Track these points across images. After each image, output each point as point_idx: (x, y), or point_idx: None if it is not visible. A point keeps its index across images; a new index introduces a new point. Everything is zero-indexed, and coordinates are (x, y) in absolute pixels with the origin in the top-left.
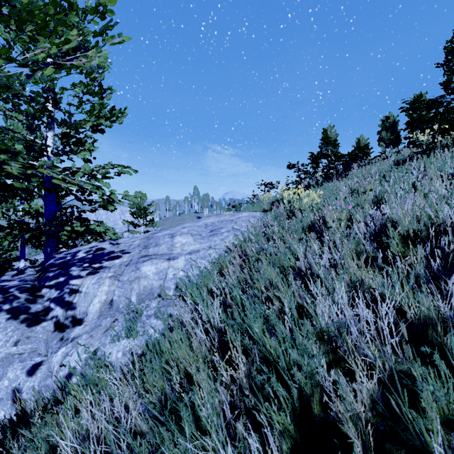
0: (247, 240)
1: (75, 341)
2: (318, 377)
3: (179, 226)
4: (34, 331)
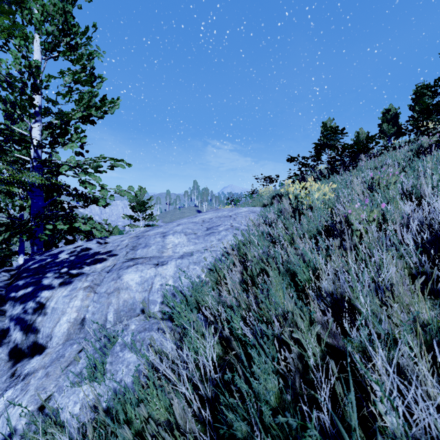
0: (248, 242)
1: (27, 380)
2: None
3: (175, 222)
4: None
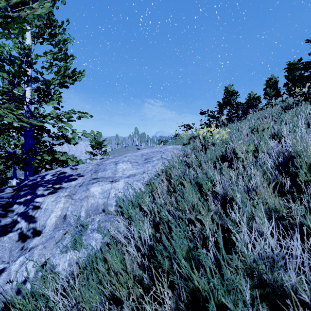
0: (172, 167)
1: (32, 251)
2: None
3: (123, 155)
4: (1, 241)
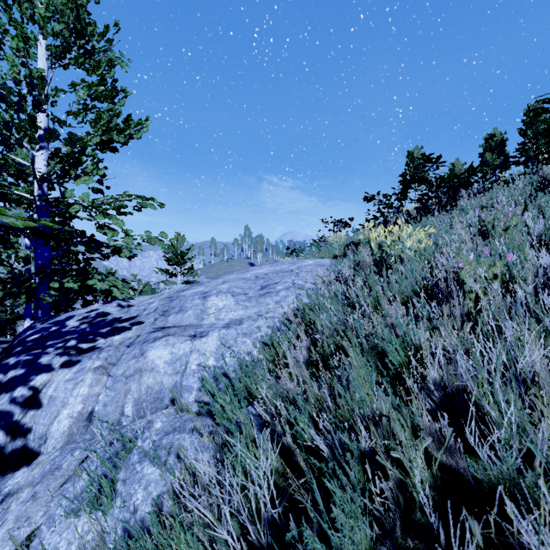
0: (317, 307)
1: (6, 504)
2: None
3: (221, 278)
4: None
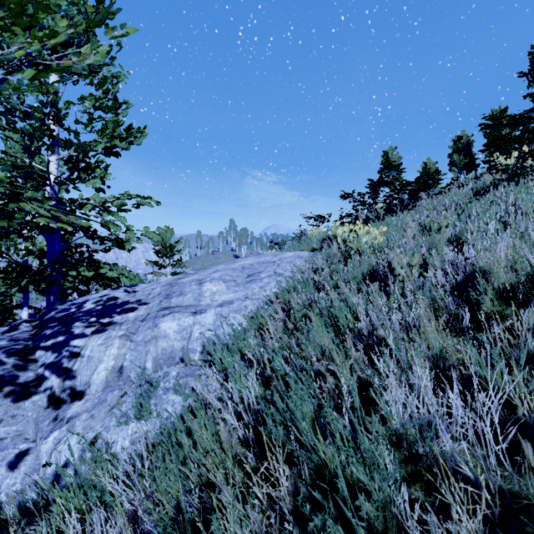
0: (292, 289)
1: (72, 422)
2: (394, 510)
3: (211, 269)
4: (21, 408)
